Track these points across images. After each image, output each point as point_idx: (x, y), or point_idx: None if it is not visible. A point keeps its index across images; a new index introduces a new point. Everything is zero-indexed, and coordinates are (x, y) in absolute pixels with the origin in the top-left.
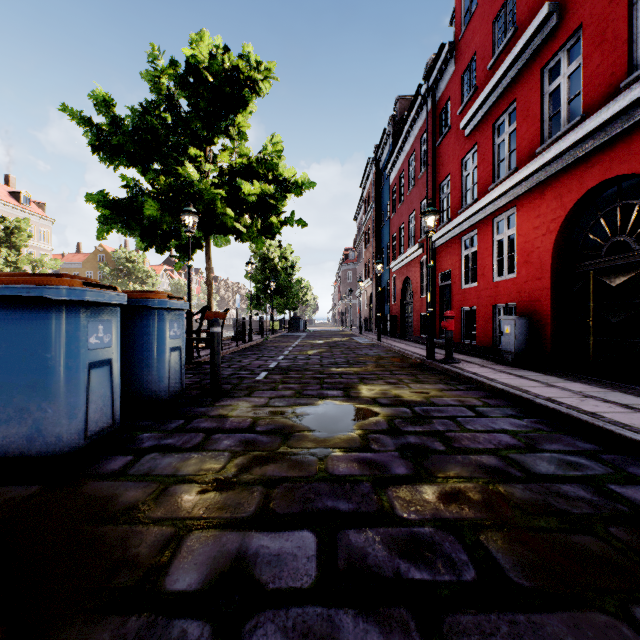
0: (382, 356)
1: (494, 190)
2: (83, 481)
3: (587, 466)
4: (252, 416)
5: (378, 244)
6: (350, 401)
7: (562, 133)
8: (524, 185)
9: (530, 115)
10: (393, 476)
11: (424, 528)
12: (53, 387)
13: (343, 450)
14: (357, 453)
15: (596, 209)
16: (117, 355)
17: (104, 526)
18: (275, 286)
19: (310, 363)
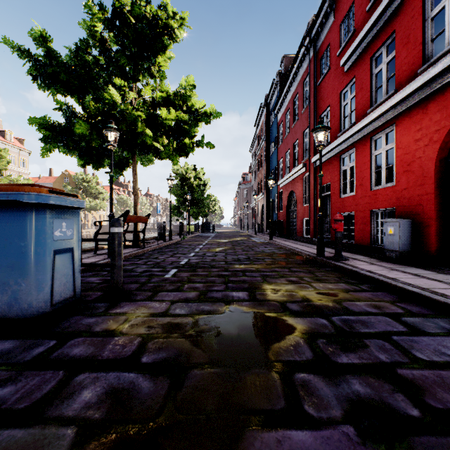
0: (276, 253)
1: (374, 111)
2: None
3: None
4: (143, 333)
5: (268, 167)
6: (257, 307)
7: (449, 49)
8: (405, 103)
9: (411, 41)
10: None
11: None
12: None
13: (262, 419)
14: (286, 430)
15: None
16: None
17: None
18: (191, 199)
19: (216, 260)
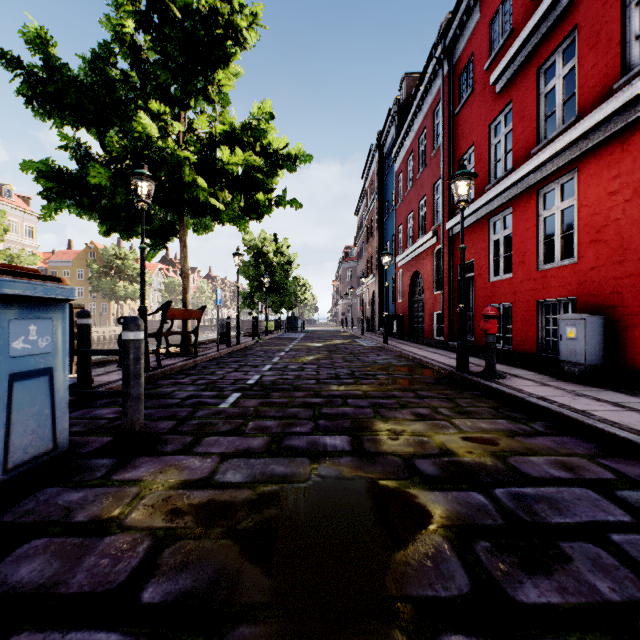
0: (395, 365)
1: (543, 150)
2: None
3: None
4: (160, 526)
5: (382, 238)
6: (366, 467)
7: None
8: (593, 136)
9: (602, 40)
10: None
11: None
12: None
13: None
14: None
15: None
16: None
17: None
18: (270, 283)
19: (303, 376)
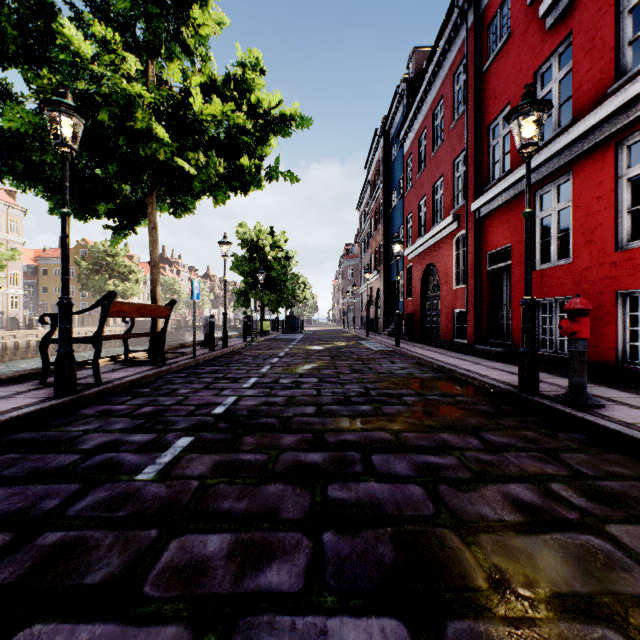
0: (420, 378)
1: (635, 80)
2: None
3: None
4: None
5: (387, 230)
6: None
7: None
8: None
9: None
10: None
11: None
12: None
13: None
14: None
15: None
16: None
17: None
18: (266, 280)
19: (298, 399)
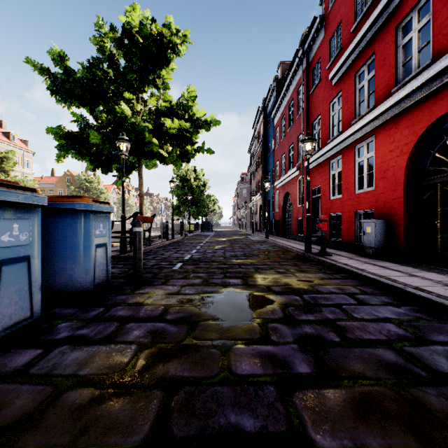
0: (270, 250)
1: (356, 123)
2: None
3: None
4: (164, 304)
5: (265, 169)
6: (248, 289)
7: (414, 75)
8: (381, 118)
9: (386, 64)
10: (297, 376)
11: None
12: None
13: (245, 342)
14: (258, 346)
15: (443, 134)
16: (36, 252)
17: None
18: (191, 199)
19: (216, 255)
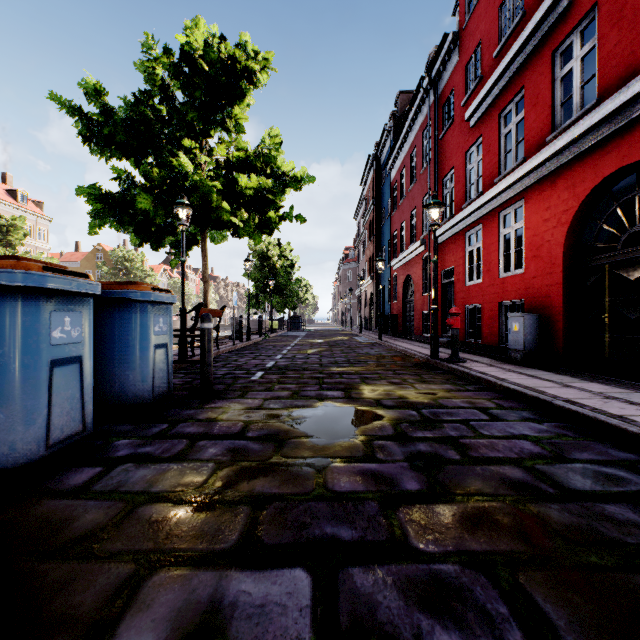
0: (384, 355)
1: (501, 182)
2: (37, 499)
3: (629, 480)
4: (244, 420)
5: (379, 242)
6: (351, 403)
7: (575, 119)
8: (533, 176)
9: (539, 102)
10: (404, 493)
11: (447, 565)
12: (5, 388)
13: (344, 460)
14: (360, 464)
15: (612, 199)
16: (89, 352)
17: (47, 562)
18: (274, 285)
19: (309, 362)
